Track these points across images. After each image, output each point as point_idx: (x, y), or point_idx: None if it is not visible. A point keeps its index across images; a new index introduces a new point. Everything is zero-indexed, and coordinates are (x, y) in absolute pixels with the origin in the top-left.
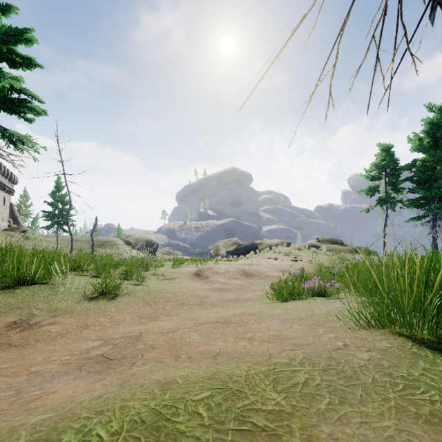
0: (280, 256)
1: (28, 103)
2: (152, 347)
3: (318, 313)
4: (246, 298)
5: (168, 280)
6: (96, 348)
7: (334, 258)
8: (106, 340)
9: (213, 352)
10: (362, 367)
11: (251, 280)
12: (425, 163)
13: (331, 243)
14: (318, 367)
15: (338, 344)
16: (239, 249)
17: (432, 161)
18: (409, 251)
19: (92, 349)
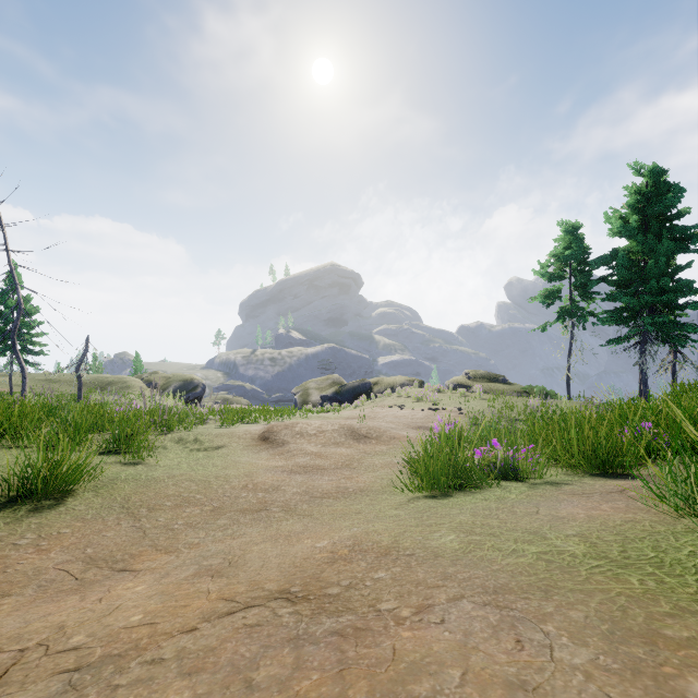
0: (408, 403)
1: None
2: None
3: (565, 548)
4: (360, 488)
5: (205, 450)
6: None
7: (496, 404)
8: None
9: None
10: None
11: (364, 447)
12: (629, 254)
13: (488, 381)
14: None
15: None
16: (343, 393)
17: (640, 251)
18: None
19: None
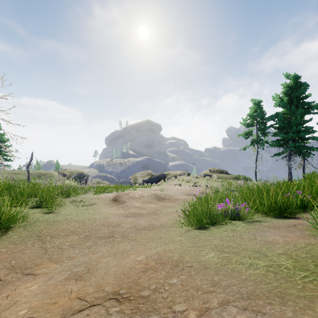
0: (183, 183)
1: None
2: None
3: (281, 263)
4: (160, 224)
5: (85, 206)
6: None
7: (223, 183)
8: None
9: None
10: None
11: (163, 203)
12: (283, 115)
13: (219, 173)
14: None
15: None
16: (152, 178)
17: (288, 113)
18: None
19: None
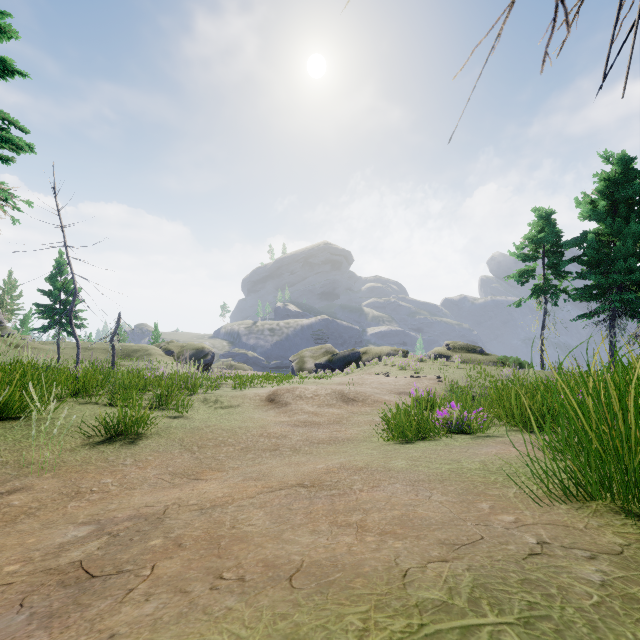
0: (393, 371)
1: (2, 132)
2: (177, 545)
3: (467, 466)
4: (347, 437)
5: (225, 408)
6: (76, 544)
7: (472, 373)
8: (102, 523)
9: (288, 564)
10: (600, 606)
11: (352, 408)
12: (599, 236)
13: (466, 351)
14: (511, 612)
15: (527, 542)
16: (335, 361)
17: (609, 233)
18: (638, 364)
19: (68, 545)
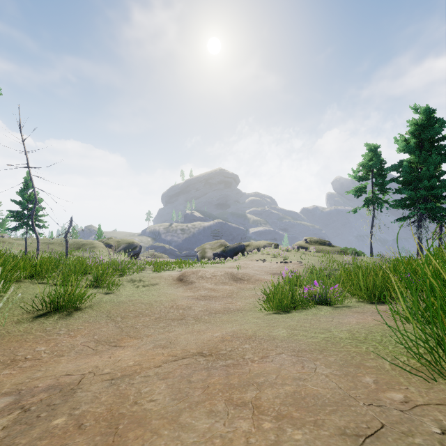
0: (268, 258)
1: None
2: (77, 426)
3: (338, 335)
4: (237, 308)
5: (146, 286)
6: None
7: (323, 259)
8: (22, 394)
9: None
10: None
11: (240, 285)
12: (410, 164)
13: (319, 244)
14: None
15: (431, 432)
16: (227, 251)
17: (418, 162)
18: None
19: None
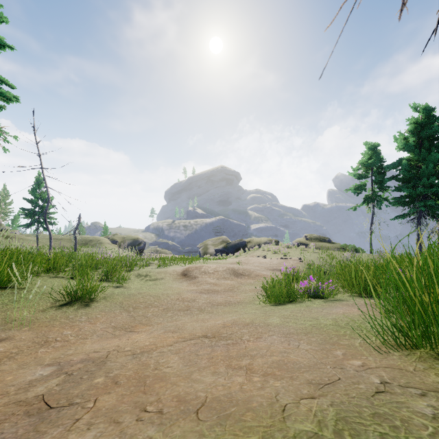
0: (269, 254)
1: None
2: (114, 382)
3: (323, 322)
4: (237, 301)
5: (152, 280)
6: (41, 381)
7: (323, 256)
8: (62, 365)
9: (195, 399)
10: (435, 436)
11: (241, 280)
12: (410, 162)
13: (319, 241)
14: None
15: (373, 382)
16: (228, 247)
17: (417, 160)
18: None
19: (36, 382)
